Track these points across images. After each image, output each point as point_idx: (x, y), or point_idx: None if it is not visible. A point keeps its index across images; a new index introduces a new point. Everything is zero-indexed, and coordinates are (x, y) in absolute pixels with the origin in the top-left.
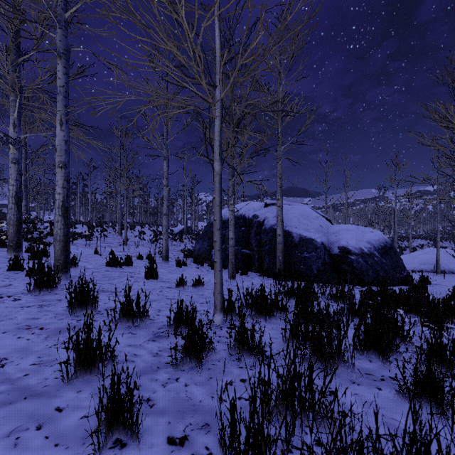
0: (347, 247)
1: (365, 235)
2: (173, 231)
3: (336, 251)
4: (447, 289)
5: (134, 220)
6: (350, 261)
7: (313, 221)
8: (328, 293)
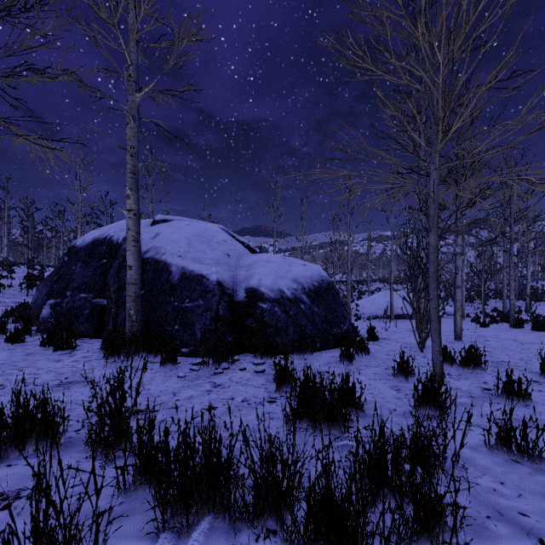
0: (258, 289)
1: (291, 269)
2: (42, 272)
3: (242, 295)
4: (396, 348)
5: (10, 259)
6: (260, 312)
7: (216, 246)
8: (169, 391)
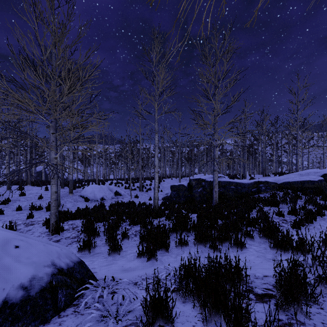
0: None
1: None
2: None
3: None
4: None
5: None
6: None
7: None
8: None
